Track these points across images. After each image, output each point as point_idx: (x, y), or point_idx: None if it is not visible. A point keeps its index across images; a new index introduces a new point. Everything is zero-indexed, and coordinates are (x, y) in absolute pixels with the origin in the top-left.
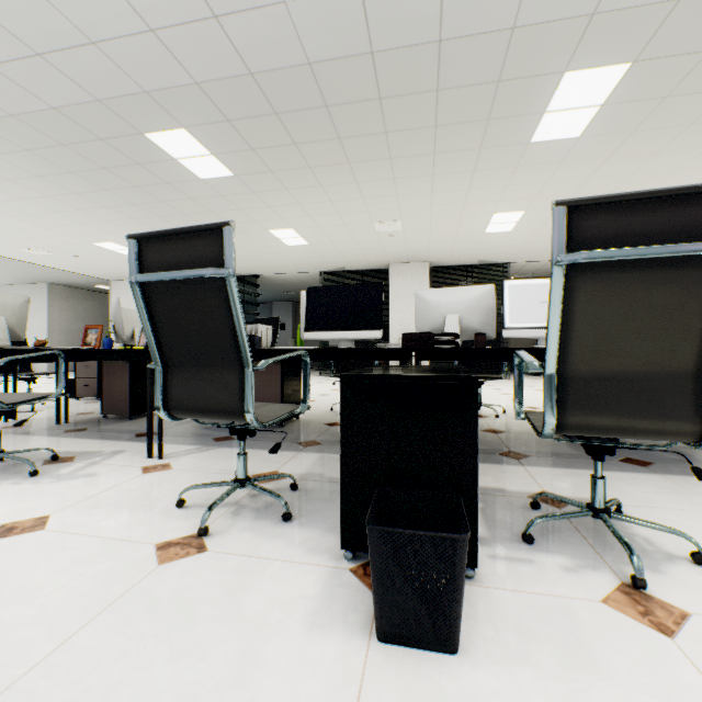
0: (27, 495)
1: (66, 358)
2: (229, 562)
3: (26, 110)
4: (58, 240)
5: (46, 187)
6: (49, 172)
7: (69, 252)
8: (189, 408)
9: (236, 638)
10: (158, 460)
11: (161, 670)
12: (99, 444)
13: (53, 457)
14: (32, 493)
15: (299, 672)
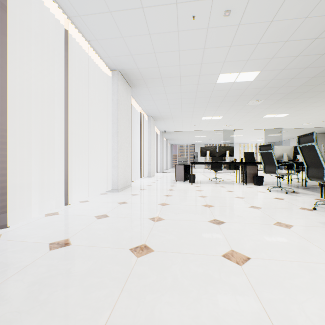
0: (282, 195)
1: (297, 164)
2: (314, 213)
3: (292, 90)
4: (313, 118)
5: (303, 104)
6: (303, 100)
7: (319, 121)
8: (312, 177)
9: (301, 217)
10: (323, 198)
11: (286, 214)
12: (308, 192)
13: (292, 191)
14: (283, 195)
15: (307, 222)
